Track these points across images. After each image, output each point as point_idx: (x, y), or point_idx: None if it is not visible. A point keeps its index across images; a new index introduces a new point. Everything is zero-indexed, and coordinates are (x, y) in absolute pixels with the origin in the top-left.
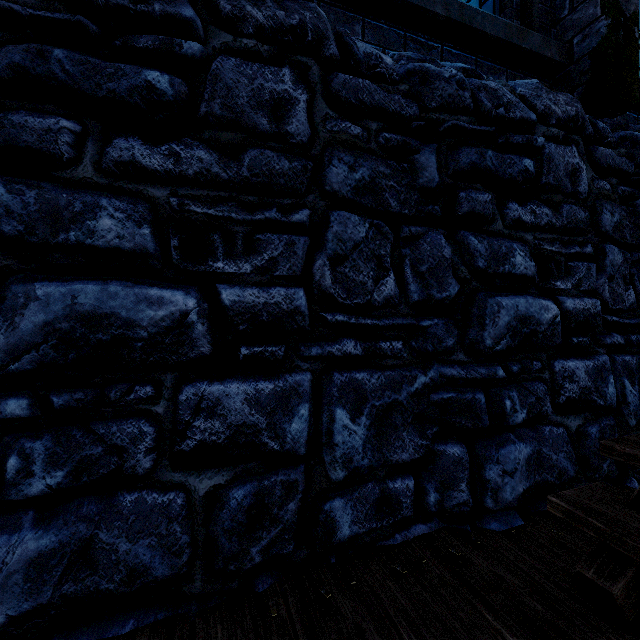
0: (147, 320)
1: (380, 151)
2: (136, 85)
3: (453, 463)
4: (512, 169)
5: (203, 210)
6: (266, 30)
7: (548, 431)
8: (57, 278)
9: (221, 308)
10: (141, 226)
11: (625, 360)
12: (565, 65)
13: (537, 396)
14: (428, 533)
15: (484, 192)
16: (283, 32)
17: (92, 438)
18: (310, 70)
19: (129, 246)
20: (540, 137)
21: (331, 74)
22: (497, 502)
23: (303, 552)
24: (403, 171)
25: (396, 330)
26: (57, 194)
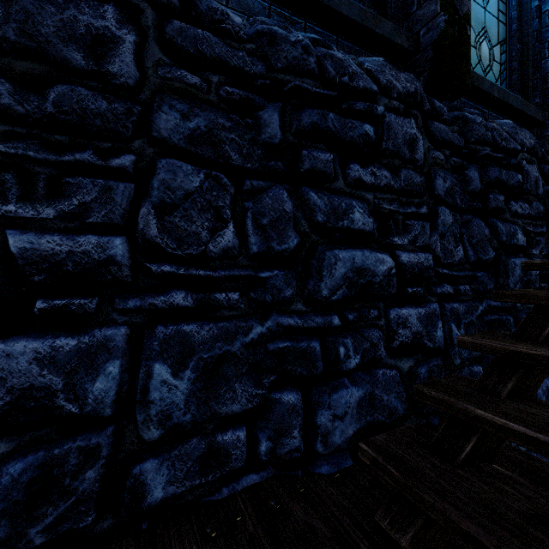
0: None
1: (221, 104)
2: None
3: (288, 410)
4: (353, 132)
5: None
6: None
7: (381, 374)
8: None
9: (13, 256)
10: None
11: (453, 307)
12: (413, 53)
13: (372, 342)
14: (258, 483)
15: (326, 152)
16: None
17: None
18: (143, 13)
19: None
20: (380, 106)
21: (167, 20)
22: (327, 446)
23: (108, 522)
24: (247, 126)
25: (234, 281)
26: None
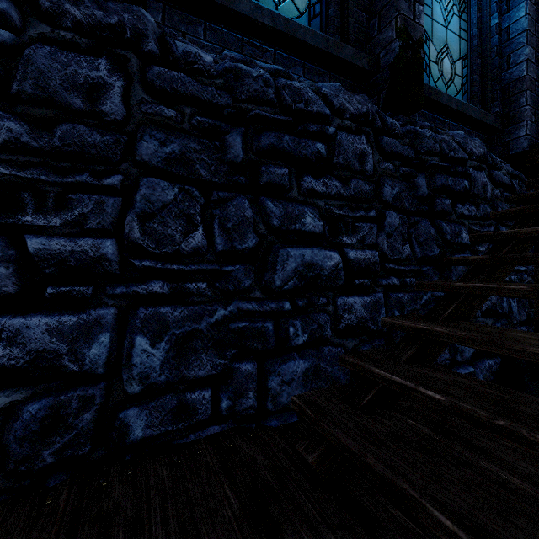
0: None
1: (193, 131)
2: None
3: (245, 377)
4: (306, 150)
5: (12, 172)
6: (84, 25)
7: (327, 350)
8: None
9: (30, 255)
10: None
11: (399, 297)
12: (373, 73)
13: (319, 324)
14: (219, 432)
15: (283, 167)
16: (101, 28)
17: None
18: (129, 61)
19: None
20: (331, 127)
21: (148, 66)
22: (275, 405)
23: (100, 453)
24: (215, 148)
25: (203, 274)
26: None
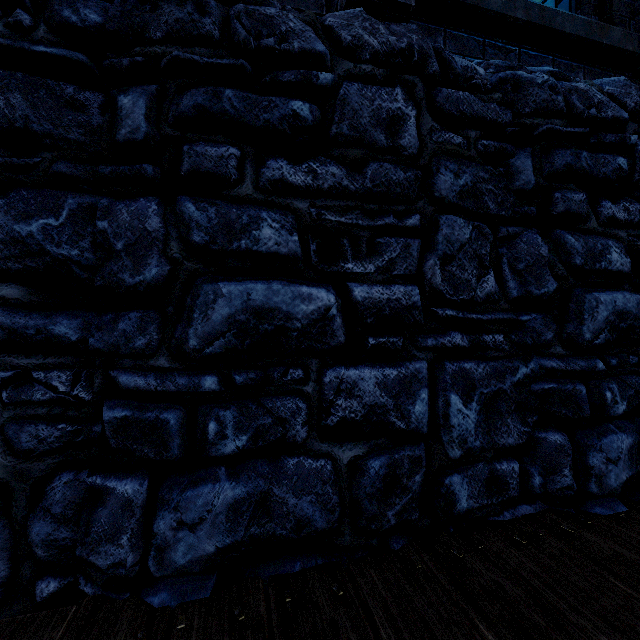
0: (301, 313)
1: (478, 157)
2: (285, 114)
3: (555, 450)
4: (606, 168)
5: (336, 218)
6: (380, 55)
7: None
8: (232, 279)
9: (350, 303)
10: (292, 234)
11: None
12: None
13: (635, 389)
14: (534, 513)
15: (578, 192)
16: (394, 55)
17: (263, 411)
18: (416, 87)
19: (284, 251)
20: (633, 135)
21: (435, 89)
22: (602, 488)
23: (426, 520)
24: (499, 175)
25: (497, 324)
26: (229, 209)
